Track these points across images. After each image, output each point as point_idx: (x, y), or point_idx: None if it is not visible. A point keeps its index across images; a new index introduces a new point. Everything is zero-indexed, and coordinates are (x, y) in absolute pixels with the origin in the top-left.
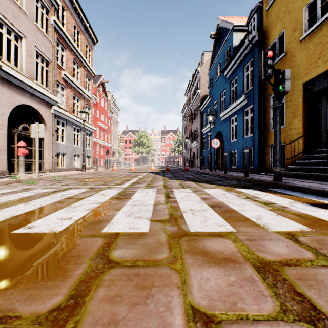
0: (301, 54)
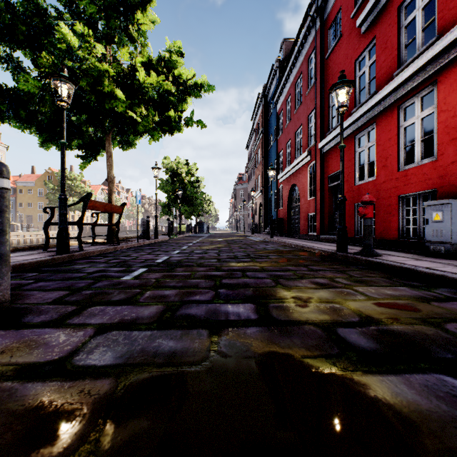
0: (27, 210)
